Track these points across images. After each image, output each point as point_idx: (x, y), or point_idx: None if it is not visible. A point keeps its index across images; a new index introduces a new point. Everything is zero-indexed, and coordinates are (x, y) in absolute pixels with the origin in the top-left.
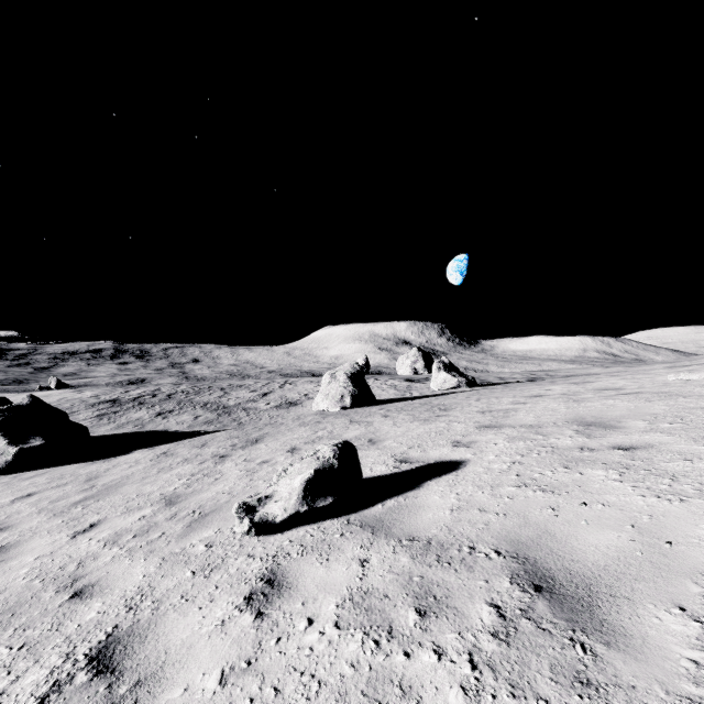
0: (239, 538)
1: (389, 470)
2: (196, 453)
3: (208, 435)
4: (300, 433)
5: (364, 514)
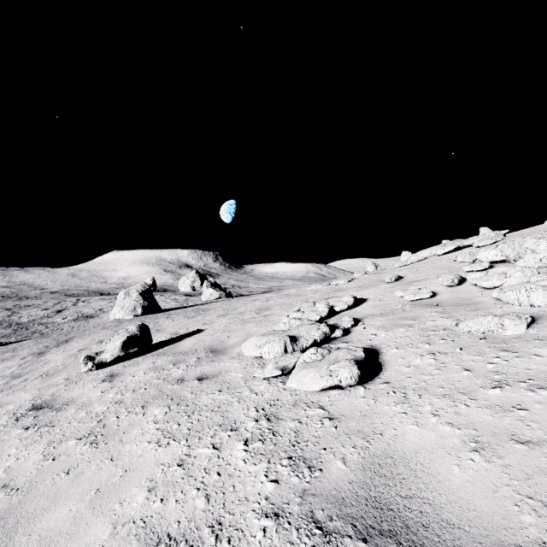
0: (85, 373)
1: (167, 338)
2: (11, 355)
3: (13, 344)
4: (104, 333)
5: (154, 353)
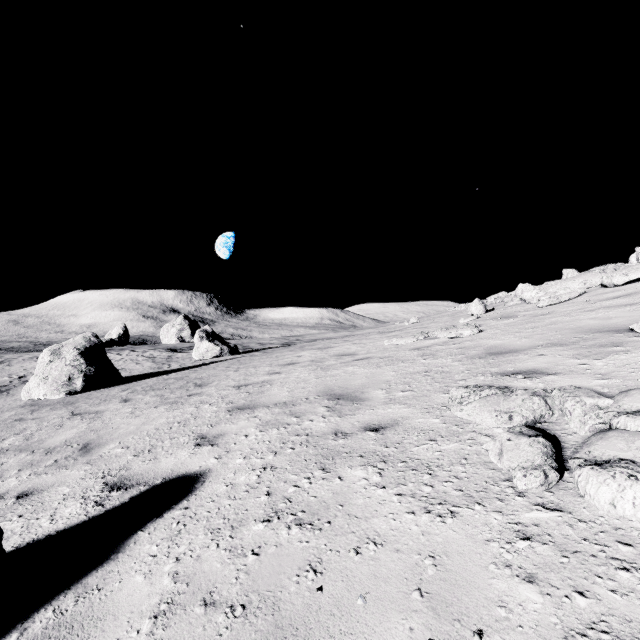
0: None
1: (85, 512)
2: None
3: None
4: None
5: None
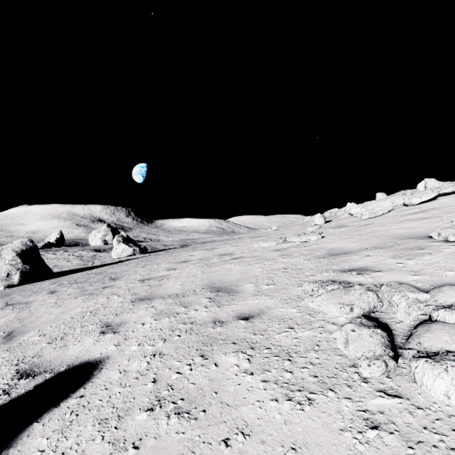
0: None
1: None
2: None
3: None
4: None
5: None
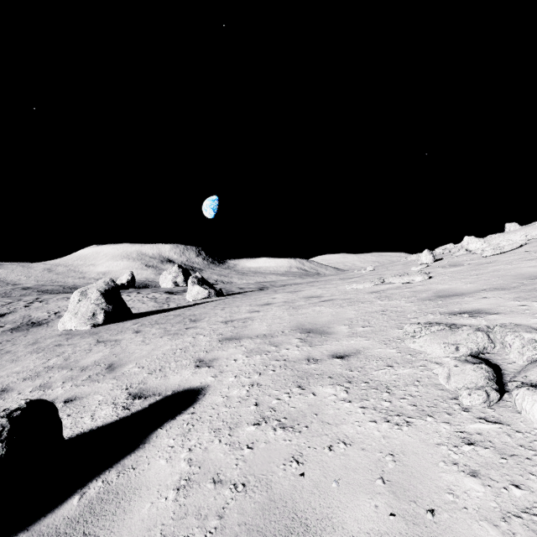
0: None
1: (116, 414)
2: None
3: None
4: (26, 364)
5: (41, 530)
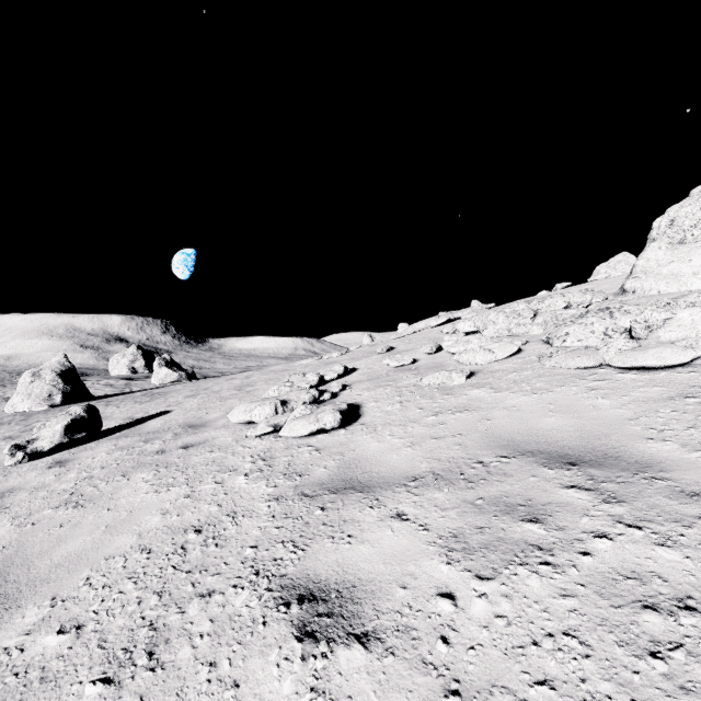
0: (12, 467)
1: (121, 424)
2: None
3: None
4: (8, 429)
5: (109, 437)
